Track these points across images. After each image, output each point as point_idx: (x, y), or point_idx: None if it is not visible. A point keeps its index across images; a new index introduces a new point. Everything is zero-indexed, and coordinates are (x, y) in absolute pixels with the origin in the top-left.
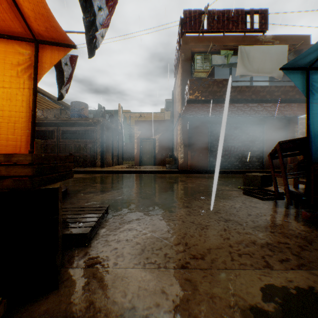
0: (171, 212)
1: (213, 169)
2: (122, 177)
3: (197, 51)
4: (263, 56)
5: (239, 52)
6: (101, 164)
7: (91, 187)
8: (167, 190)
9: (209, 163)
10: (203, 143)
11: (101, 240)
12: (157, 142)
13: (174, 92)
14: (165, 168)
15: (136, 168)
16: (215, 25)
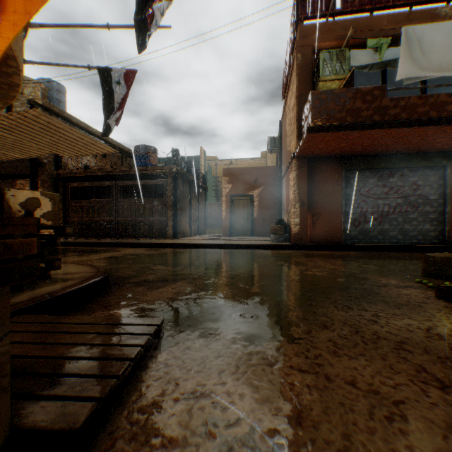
0: (293, 343)
1: (350, 243)
2: (203, 254)
3: (323, 48)
4: (450, 41)
5: (402, 38)
6: (173, 233)
7: (150, 271)
8: (276, 282)
9: (343, 233)
10: (333, 200)
11: (120, 436)
12: (256, 200)
13: (283, 121)
14: (268, 241)
15: (224, 239)
16: (355, 0)
